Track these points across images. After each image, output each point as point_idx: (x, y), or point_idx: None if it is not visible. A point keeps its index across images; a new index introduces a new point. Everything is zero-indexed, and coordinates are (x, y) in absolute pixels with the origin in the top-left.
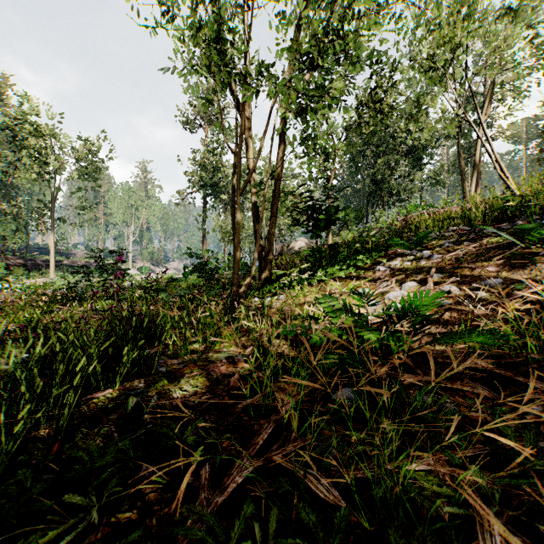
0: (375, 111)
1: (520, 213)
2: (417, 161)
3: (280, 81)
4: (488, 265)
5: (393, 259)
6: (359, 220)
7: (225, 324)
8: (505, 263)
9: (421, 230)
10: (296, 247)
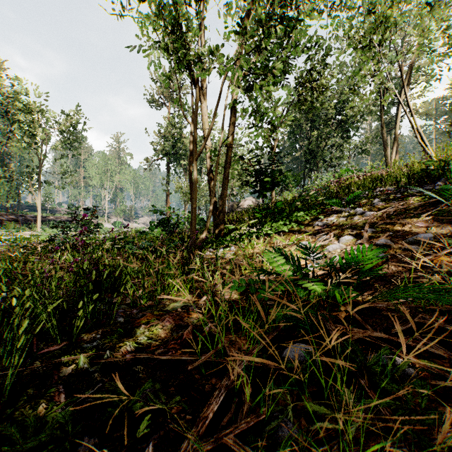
0: (312, 90)
1: (440, 176)
2: (346, 133)
3: (232, 58)
4: (417, 221)
5: (329, 215)
6: (297, 183)
7: (183, 273)
8: (432, 219)
9: (351, 191)
10: (244, 205)
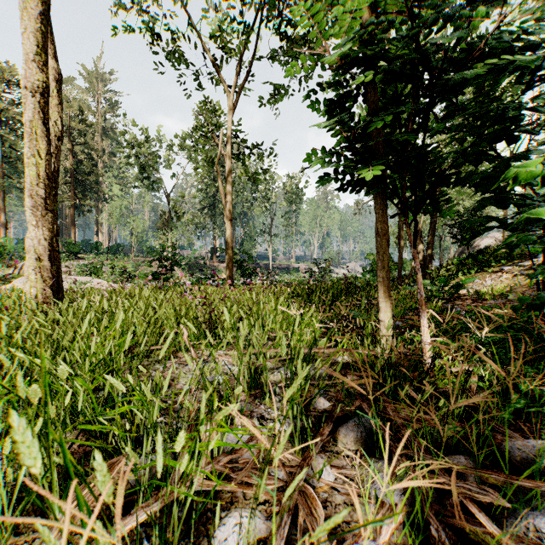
0: None
1: None
2: None
3: None
4: None
5: (522, 261)
6: None
7: None
8: None
9: None
10: (481, 245)
